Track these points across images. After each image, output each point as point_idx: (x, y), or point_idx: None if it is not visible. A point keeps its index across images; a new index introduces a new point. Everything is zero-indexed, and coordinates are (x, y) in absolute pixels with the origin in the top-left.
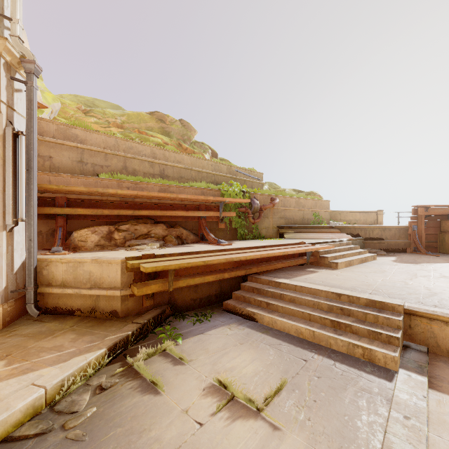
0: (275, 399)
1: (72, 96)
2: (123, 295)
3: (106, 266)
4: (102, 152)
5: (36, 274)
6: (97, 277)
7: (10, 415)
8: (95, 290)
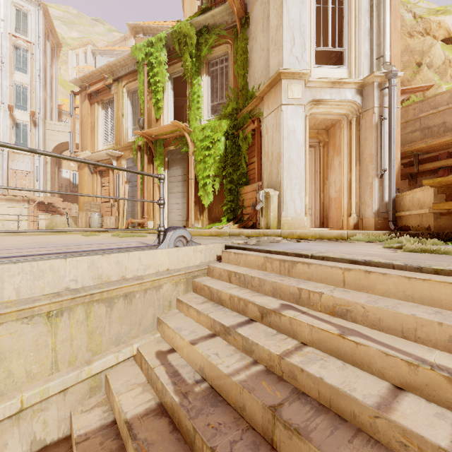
0: (427, 253)
1: None
2: (432, 212)
3: (426, 192)
4: None
5: (394, 203)
6: (421, 201)
7: (332, 232)
8: (417, 210)
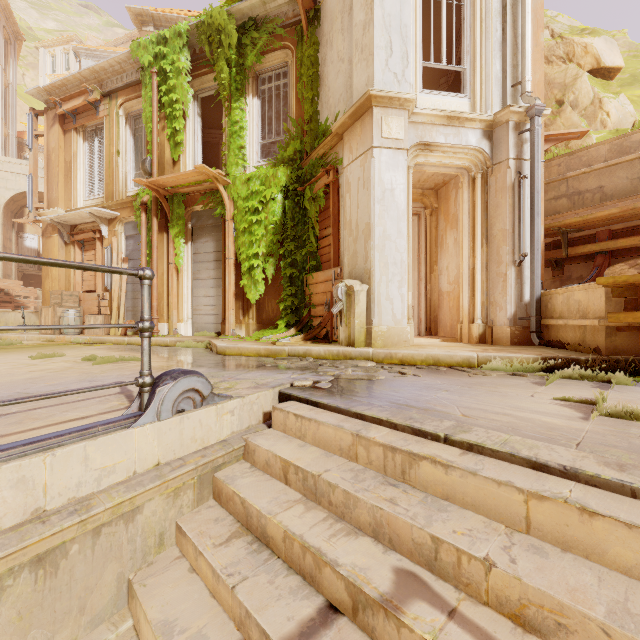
0: None
1: None
2: (604, 325)
3: (591, 293)
4: None
5: (538, 306)
6: (583, 306)
7: (454, 355)
8: (578, 320)
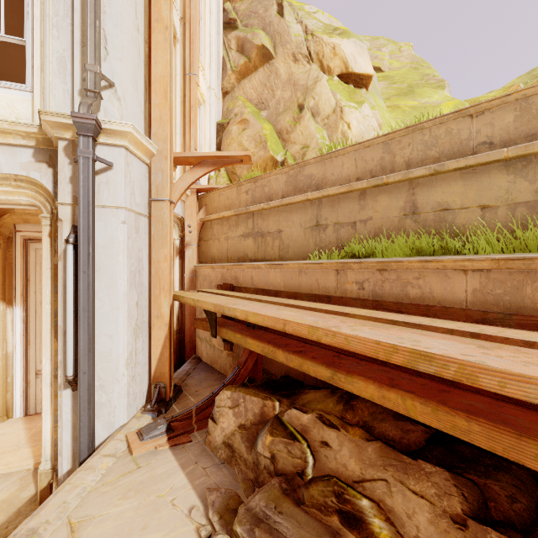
0: None
1: (522, 77)
2: None
3: None
4: (352, 191)
5: None
6: None
7: None
8: None
